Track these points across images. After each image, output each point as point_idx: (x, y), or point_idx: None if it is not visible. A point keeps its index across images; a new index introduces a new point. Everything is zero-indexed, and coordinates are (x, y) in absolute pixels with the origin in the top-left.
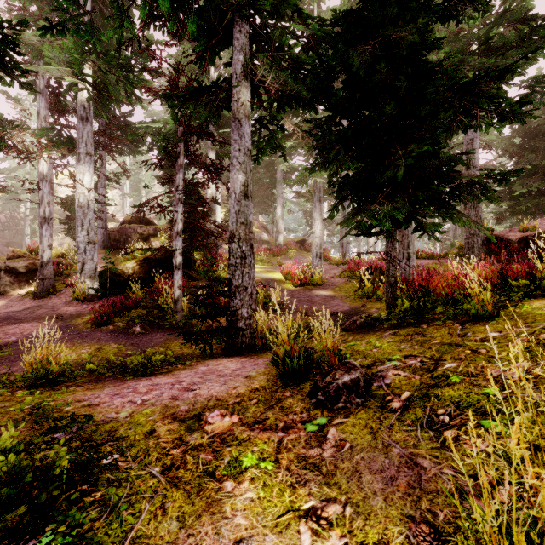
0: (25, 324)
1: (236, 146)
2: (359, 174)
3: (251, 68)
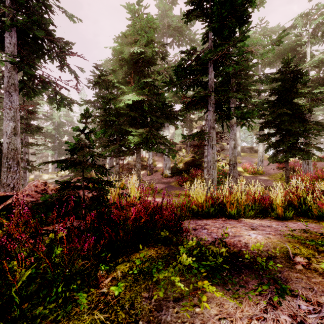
0: (157, 184)
1: (231, 133)
2: (275, 143)
3: None
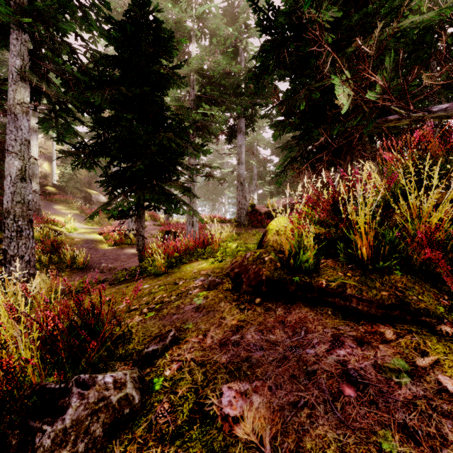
0: None
1: (12, 136)
2: (116, 173)
3: (24, 75)
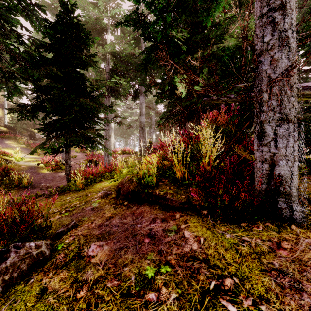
0: None
1: None
2: (51, 123)
3: None
